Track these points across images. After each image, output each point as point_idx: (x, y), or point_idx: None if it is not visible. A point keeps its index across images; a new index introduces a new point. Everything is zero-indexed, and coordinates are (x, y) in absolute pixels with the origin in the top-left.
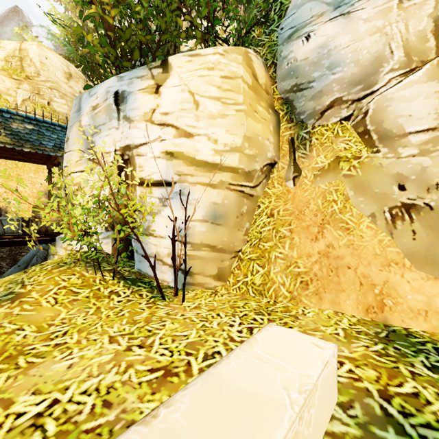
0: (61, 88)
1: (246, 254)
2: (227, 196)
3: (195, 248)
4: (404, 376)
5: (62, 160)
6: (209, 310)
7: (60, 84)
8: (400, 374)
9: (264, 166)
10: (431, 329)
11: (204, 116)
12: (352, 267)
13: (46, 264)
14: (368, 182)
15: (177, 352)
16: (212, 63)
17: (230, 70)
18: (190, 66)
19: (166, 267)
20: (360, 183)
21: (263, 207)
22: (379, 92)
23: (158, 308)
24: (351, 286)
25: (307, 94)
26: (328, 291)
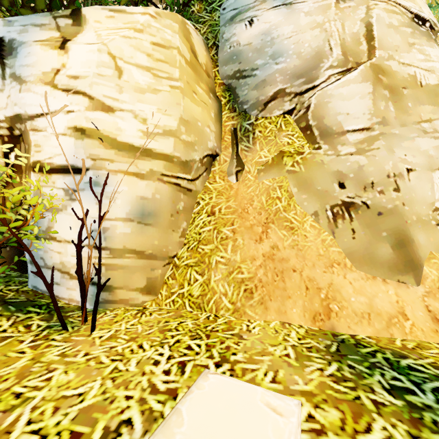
0: None
1: (183, 260)
2: (159, 189)
3: (115, 255)
4: (369, 411)
5: None
6: (129, 340)
7: None
8: (364, 408)
9: (204, 157)
10: (375, 333)
11: (130, 88)
12: (298, 270)
13: None
14: (310, 179)
15: (55, 436)
16: (141, 24)
17: (163, 38)
18: (111, 22)
19: (75, 281)
20: (303, 180)
21: (202, 204)
22: (320, 87)
23: (49, 346)
24: (297, 291)
25: (250, 82)
26: (274, 299)
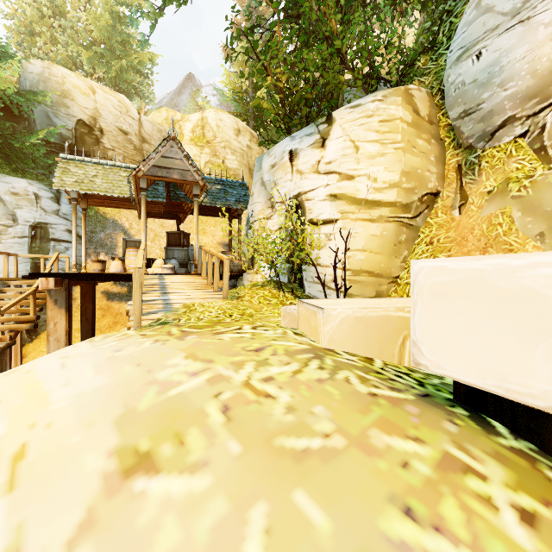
0: (232, 146)
1: (403, 280)
2: (384, 228)
3: (355, 274)
4: None
5: (240, 212)
6: None
7: (231, 142)
8: None
9: (424, 197)
10: None
11: (364, 160)
12: None
13: (246, 285)
14: (538, 201)
15: None
16: (372, 111)
17: (388, 114)
18: (351, 117)
19: (330, 290)
20: (530, 203)
21: (422, 236)
22: None
23: None
24: None
25: (476, 116)
26: None
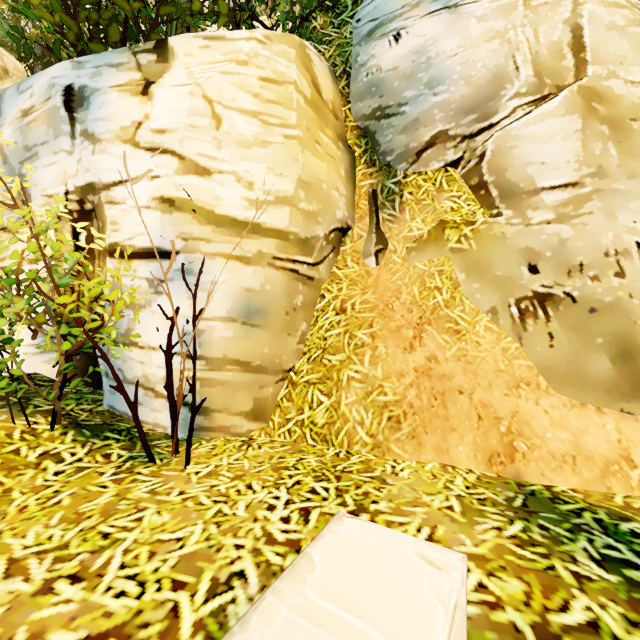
0: None
1: (302, 375)
2: (270, 278)
3: (213, 367)
4: (566, 585)
5: None
6: (234, 478)
7: None
8: (559, 581)
9: (331, 231)
10: (583, 485)
11: (231, 142)
12: (466, 391)
13: None
14: (485, 261)
15: (154, 583)
16: (246, 54)
17: (275, 70)
18: (206, 55)
19: (161, 401)
20: (475, 261)
21: (329, 297)
22: (500, 126)
23: (135, 481)
24: (465, 422)
25: (397, 123)
26: (431, 432)
